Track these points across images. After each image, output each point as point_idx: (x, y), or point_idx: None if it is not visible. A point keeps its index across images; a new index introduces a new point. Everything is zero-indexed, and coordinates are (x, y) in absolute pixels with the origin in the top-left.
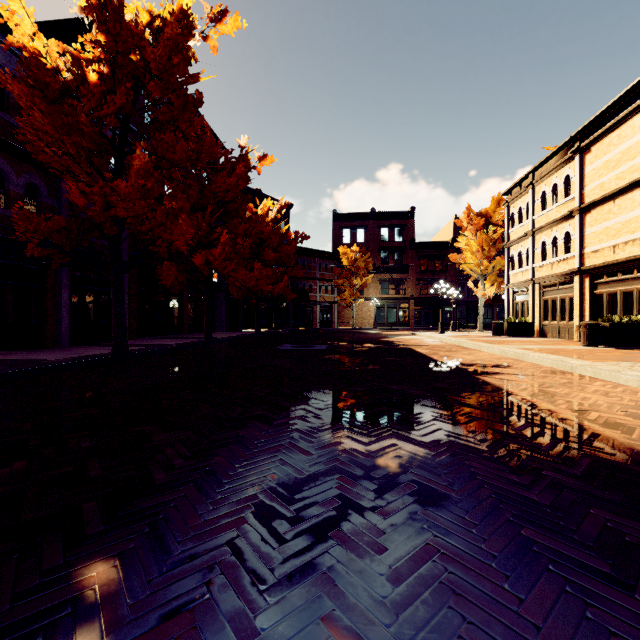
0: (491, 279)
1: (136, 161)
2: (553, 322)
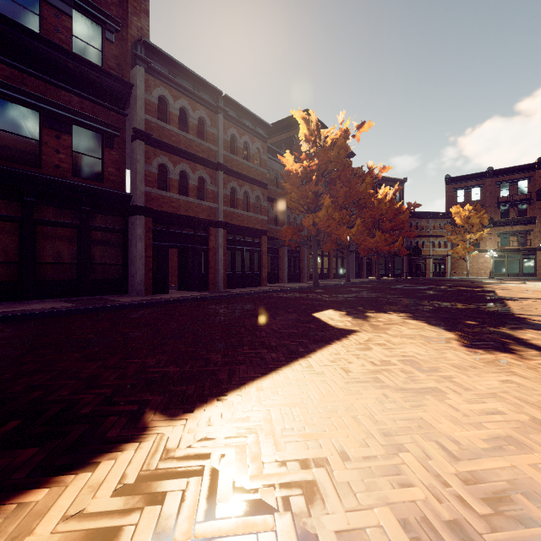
0: None
1: (325, 203)
2: None
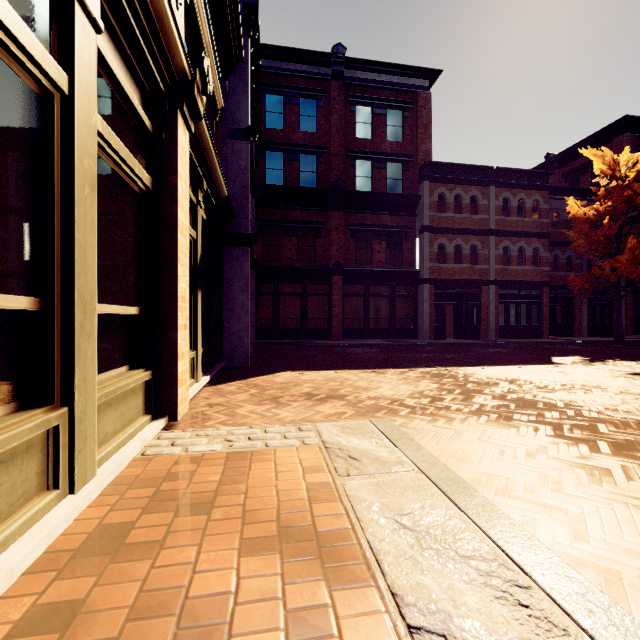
0: None
1: (628, 245)
2: None
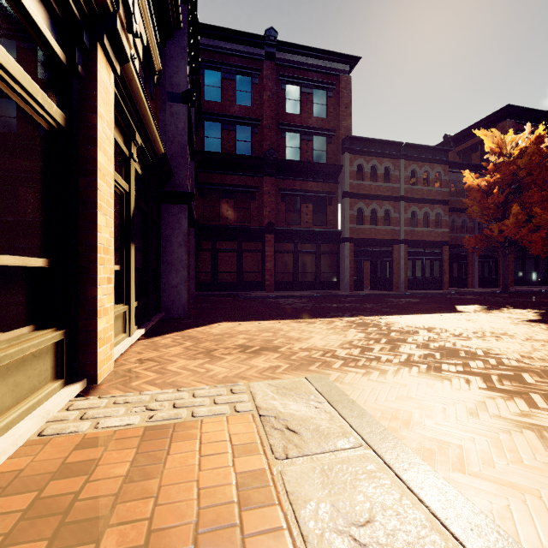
0: None
1: (512, 211)
2: None
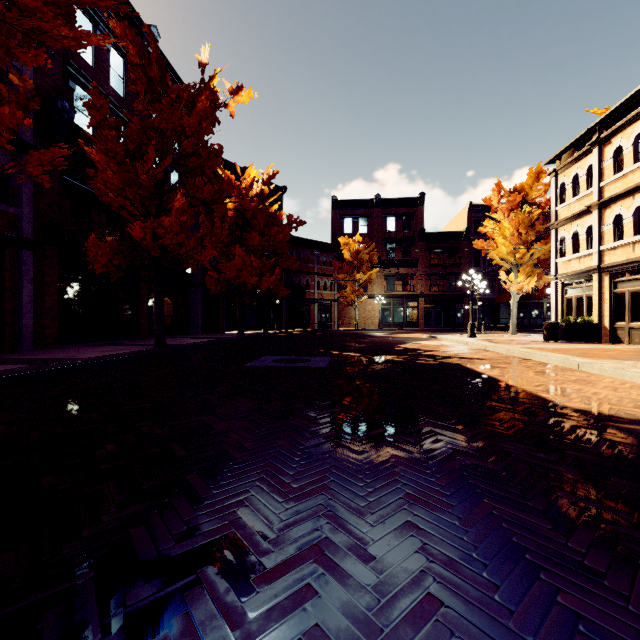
0: (526, 270)
1: None
2: (634, 323)
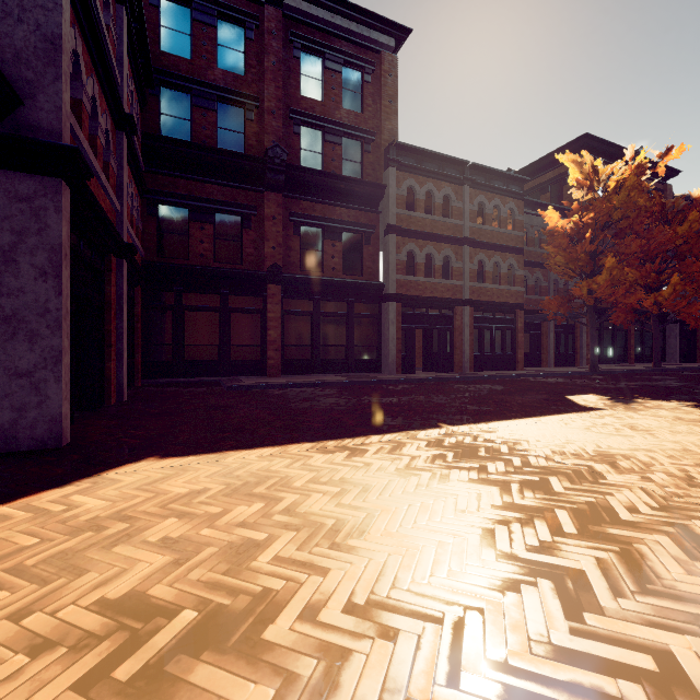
0: None
1: (606, 264)
2: None
